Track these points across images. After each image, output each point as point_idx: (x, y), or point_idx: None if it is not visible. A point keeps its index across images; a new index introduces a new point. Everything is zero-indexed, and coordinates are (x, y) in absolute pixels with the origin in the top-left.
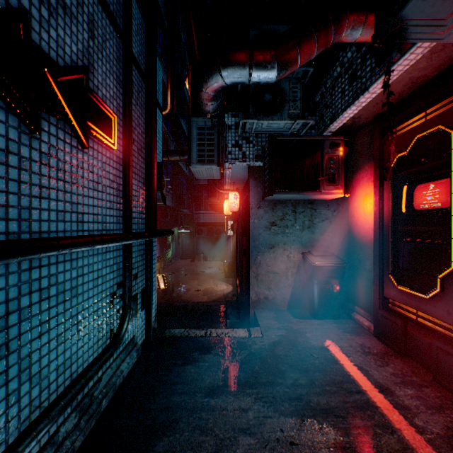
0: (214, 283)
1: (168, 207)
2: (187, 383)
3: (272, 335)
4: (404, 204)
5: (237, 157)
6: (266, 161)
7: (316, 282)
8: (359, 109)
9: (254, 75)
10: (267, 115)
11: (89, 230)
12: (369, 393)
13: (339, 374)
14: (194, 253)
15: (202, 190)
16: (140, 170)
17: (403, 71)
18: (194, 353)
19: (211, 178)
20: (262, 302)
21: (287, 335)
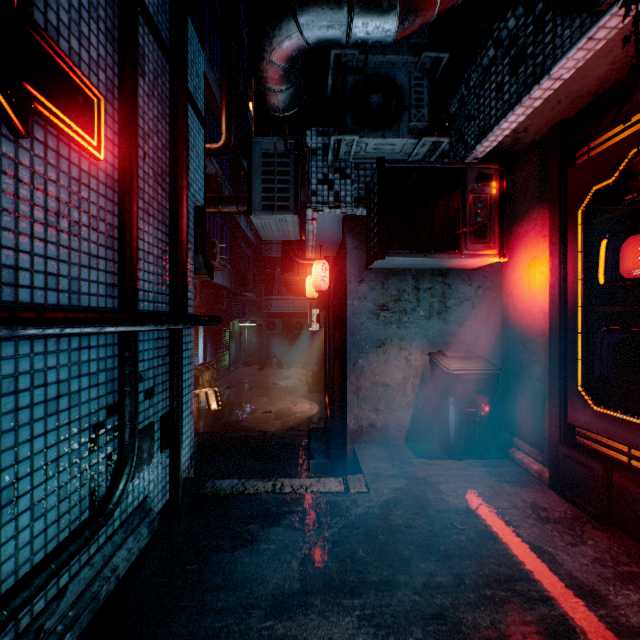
0: (291, 401)
1: (225, 289)
2: (236, 587)
3: (383, 489)
4: (602, 271)
5: (326, 200)
6: (372, 207)
7: (452, 399)
8: (528, 113)
9: (357, 22)
10: (375, 128)
11: (34, 303)
12: (564, 601)
13: (504, 563)
14: (263, 358)
15: (275, 265)
16: (160, 211)
17: (616, 31)
18: (251, 525)
19: (286, 237)
20: (366, 432)
21: (408, 489)
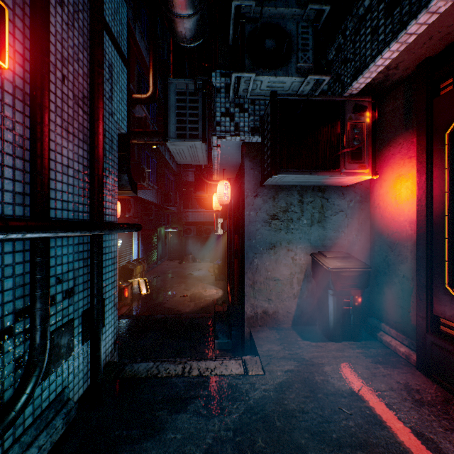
0: (202, 287)
1: (153, 204)
2: None
3: (277, 372)
4: None
5: (228, 129)
6: (266, 135)
7: (331, 292)
8: (401, 49)
9: None
10: (269, 68)
11: None
12: None
13: (394, 453)
14: (182, 254)
15: (191, 186)
16: (81, 131)
17: None
18: (161, 411)
19: (197, 162)
20: (261, 318)
21: (298, 371)
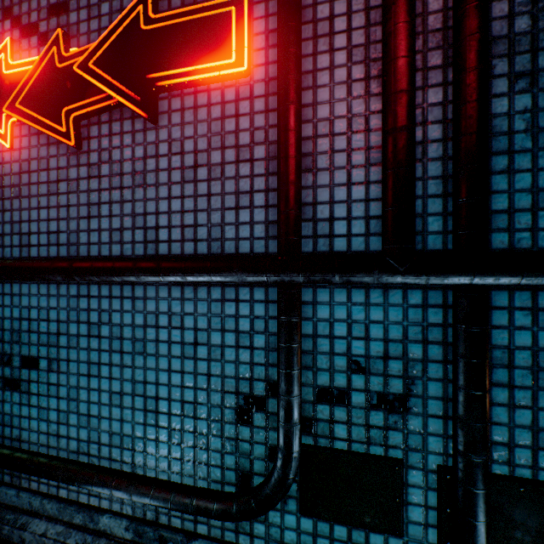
0: None
1: None
2: None
3: None
4: None
5: None
6: None
7: None
8: None
9: None
10: None
11: (173, 255)
12: None
13: None
14: None
15: None
16: (435, 48)
17: None
18: None
19: None
20: None
21: None
